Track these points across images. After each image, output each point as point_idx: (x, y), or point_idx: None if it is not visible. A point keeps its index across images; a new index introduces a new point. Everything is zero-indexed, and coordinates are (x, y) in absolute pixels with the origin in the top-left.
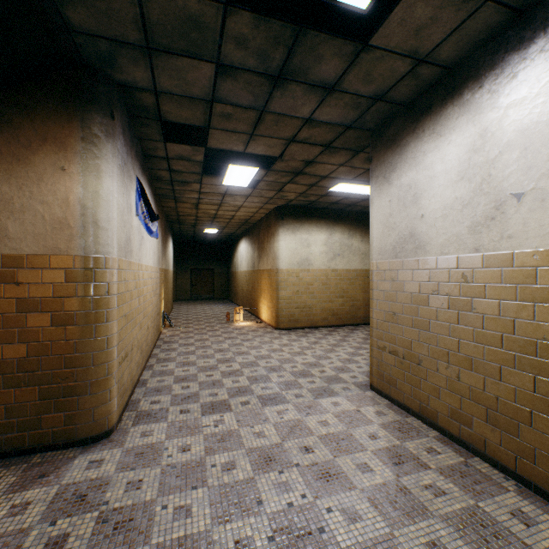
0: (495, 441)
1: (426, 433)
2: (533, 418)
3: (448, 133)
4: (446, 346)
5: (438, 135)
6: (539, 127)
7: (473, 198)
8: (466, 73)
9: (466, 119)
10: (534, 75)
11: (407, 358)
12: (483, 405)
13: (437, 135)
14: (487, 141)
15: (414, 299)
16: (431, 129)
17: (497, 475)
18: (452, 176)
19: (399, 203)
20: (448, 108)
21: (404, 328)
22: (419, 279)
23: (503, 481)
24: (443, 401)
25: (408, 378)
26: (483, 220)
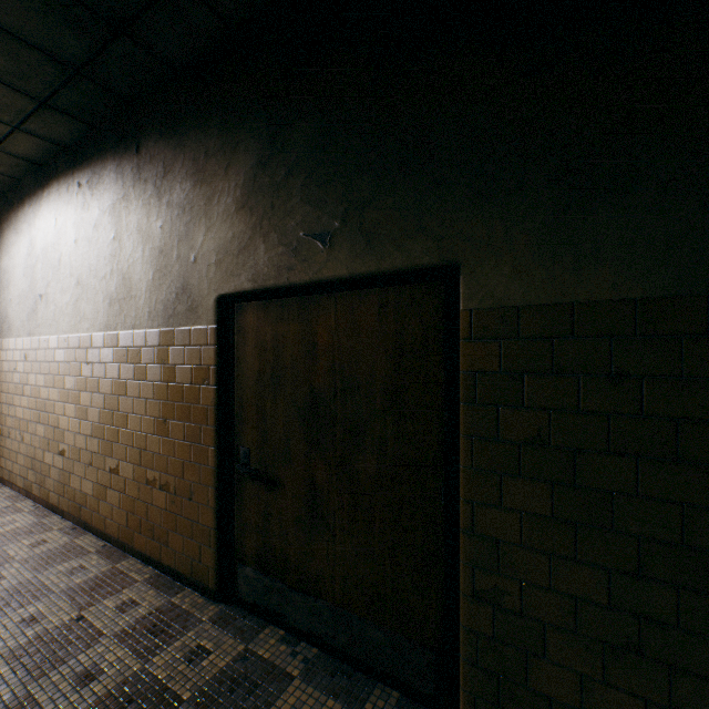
0: (36, 481)
1: (2, 495)
2: (46, 455)
3: (21, 233)
4: (20, 415)
5: (18, 232)
6: (47, 251)
7: (29, 293)
8: (27, 189)
9: (27, 227)
10: (46, 214)
11: (5, 434)
12: (32, 456)
13: (17, 232)
14: (34, 250)
15: (8, 377)
16: (15, 224)
17: (30, 506)
18: (22, 271)
19: (2, 285)
20: (21, 212)
21: (4, 405)
22: (10, 358)
23: (29, 508)
24: (19, 464)
25: (6, 452)
26: (32, 311)
